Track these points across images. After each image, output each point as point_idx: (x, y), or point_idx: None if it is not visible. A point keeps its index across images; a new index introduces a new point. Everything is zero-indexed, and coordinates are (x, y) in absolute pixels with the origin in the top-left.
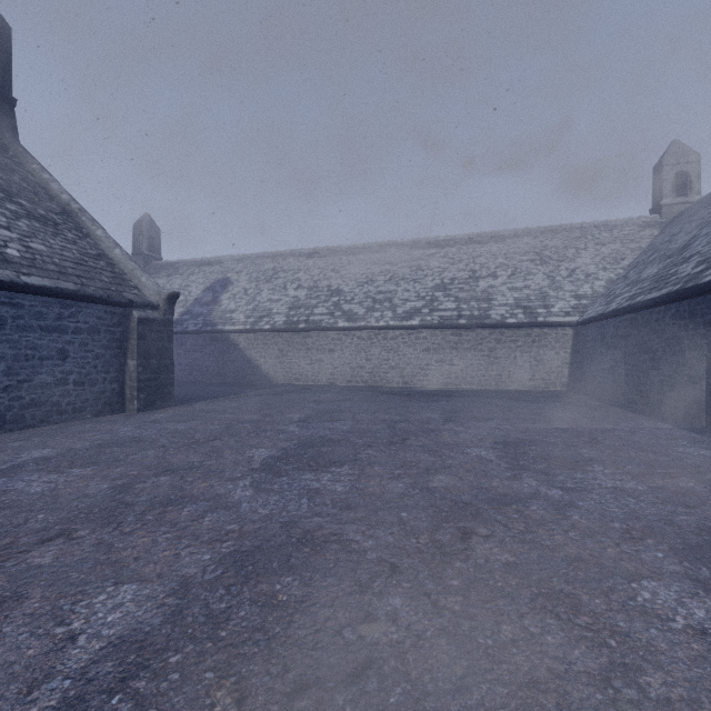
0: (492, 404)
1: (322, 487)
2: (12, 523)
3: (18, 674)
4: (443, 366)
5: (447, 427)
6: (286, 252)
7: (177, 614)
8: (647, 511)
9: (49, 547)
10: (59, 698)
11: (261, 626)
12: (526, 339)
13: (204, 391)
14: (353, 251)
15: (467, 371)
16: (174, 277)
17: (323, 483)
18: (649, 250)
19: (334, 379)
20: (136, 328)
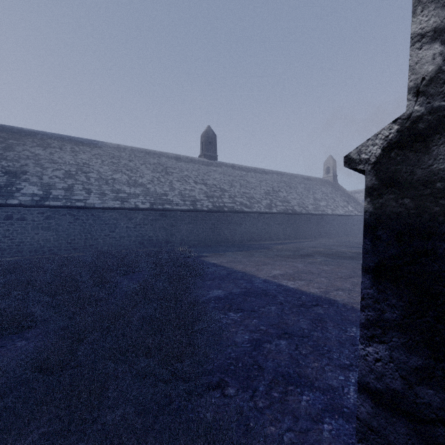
0: None
1: None
2: None
3: None
4: None
5: None
6: None
7: None
8: None
9: None
10: None
11: None
12: None
13: None
14: None
15: None
16: None
17: None
18: None
19: None
20: None
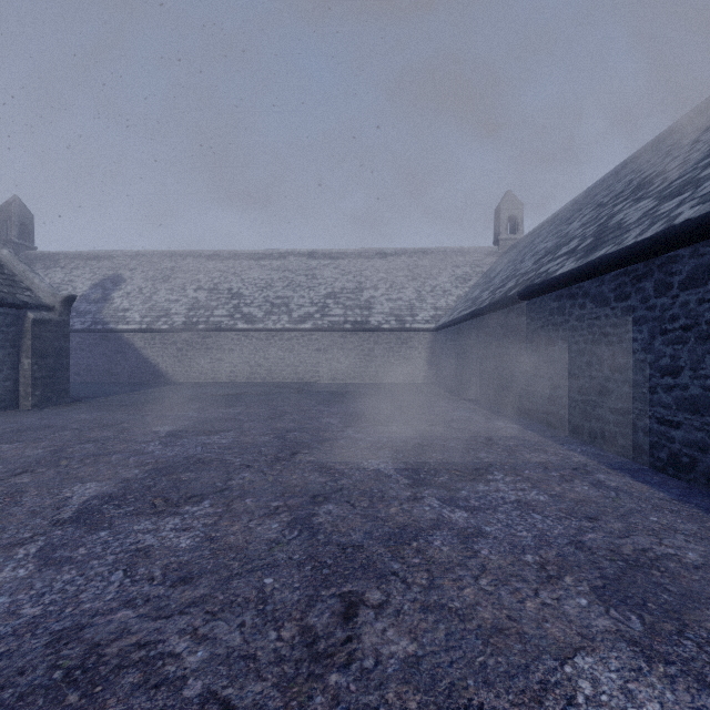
0: (362, 393)
1: (213, 442)
2: None
3: (47, 507)
4: (332, 363)
5: (317, 408)
6: (185, 252)
7: (126, 487)
8: (400, 439)
9: (22, 476)
10: (76, 509)
11: (174, 486)
12: (397, 341)
13: (98, 390)
14: (254, 256)
15: (351, 368)
16: (54, 270)
17: (214, 440)
18: (485, 275)
19: (234, 376)
20: (31, 328)
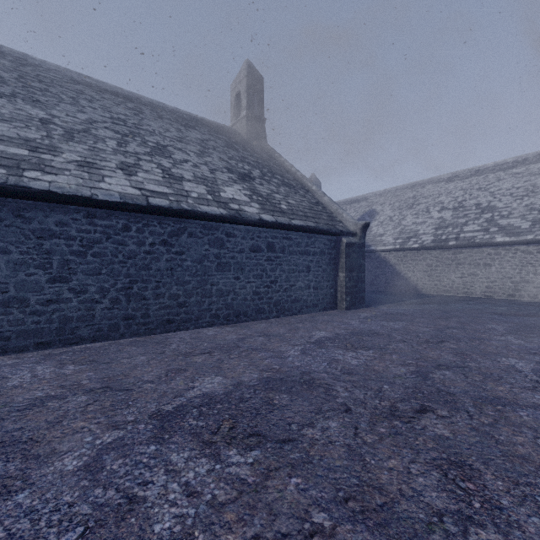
0: None
1: None
2: (372, 388)
3: None
4: None
5: None
6: (423, 181)
7: None
8: None
9: (430, 419)
10: None
11: None
12: None
13: (372, 297)
14: (501, 167)
15: None
16: None
17: None
18: None
19: (491, 292)
20: (344, 250)
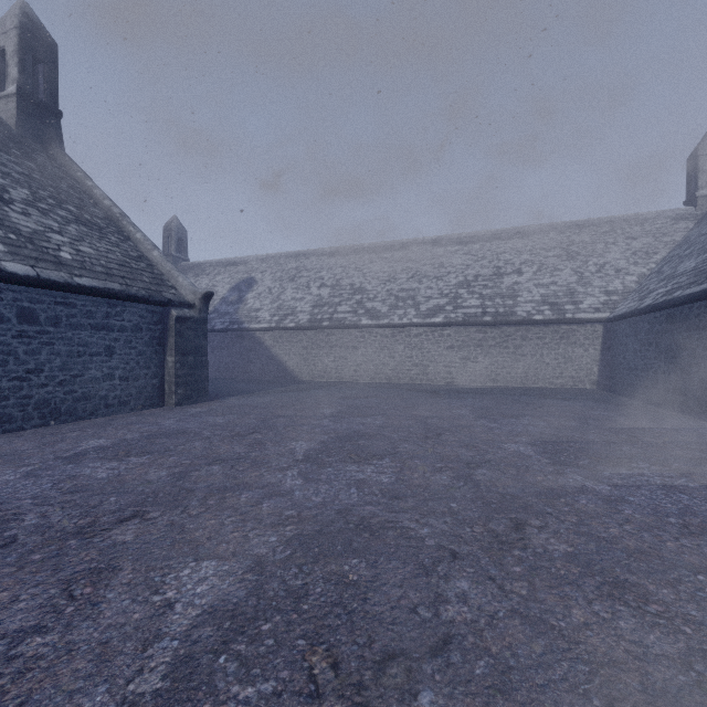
0: (521, 402)
1: (368, 478)
2: (89, 505)
3: (130, 634)
4: (468, 363)
5: (479, 423)
6: (308, 252)
7: (258, 589)
8: (702, 507)
9: (127, 526)
10: (172, 655)
11: (339, 601)
12: (553, 336)
13: (234, 387)
14: (375, 249)
15: (492, 368)
16: (201, 277)
17: (368, 475)
18: (684, 243)
19: (358, 376)
20: (174, 326)
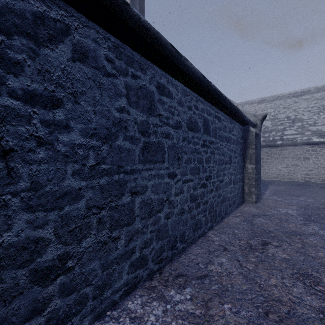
0: None
1: None
2: None
3: None
4: None
5: None
6: (241, 103)
7: None
8: None
9: None
10: None
11: None
12: None
13: None
14: (294, 95)
15: None
16: None
17: None
18: None
19: (309, 178)
20: (253, 140)
